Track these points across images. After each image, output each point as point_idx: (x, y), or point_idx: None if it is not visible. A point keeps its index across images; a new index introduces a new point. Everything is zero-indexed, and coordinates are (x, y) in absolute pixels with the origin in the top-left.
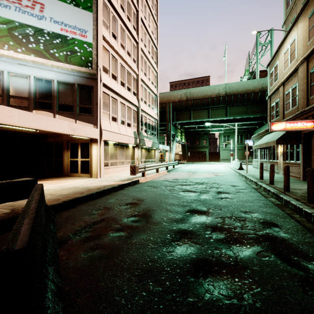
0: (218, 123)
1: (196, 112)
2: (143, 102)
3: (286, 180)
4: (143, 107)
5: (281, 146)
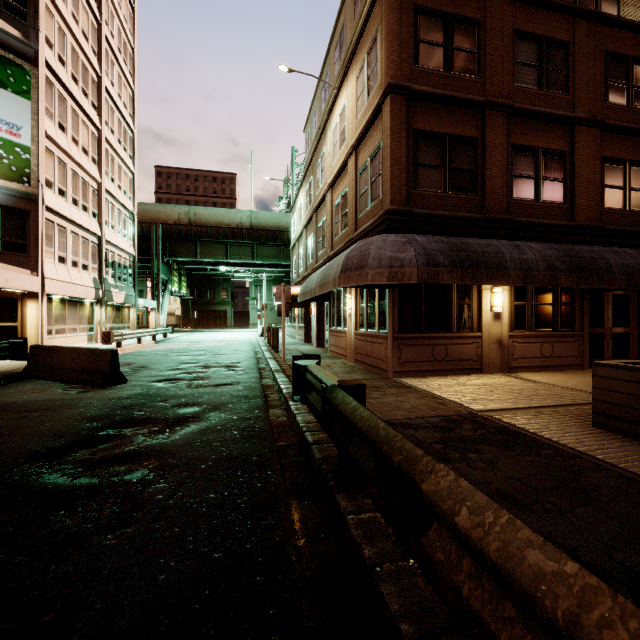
0: (243, 266)
1: (206, 245)
2: (108, 227)
3: (273, 340)
4: (110, 236)
5: (297, 309)
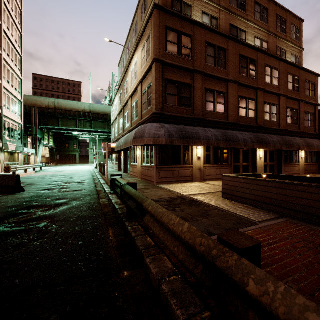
0: (86, 132)
1: (64, 120)
2: (5, 108)
3: (102, 169)
4: (7, 113)
5: (114, 154)
